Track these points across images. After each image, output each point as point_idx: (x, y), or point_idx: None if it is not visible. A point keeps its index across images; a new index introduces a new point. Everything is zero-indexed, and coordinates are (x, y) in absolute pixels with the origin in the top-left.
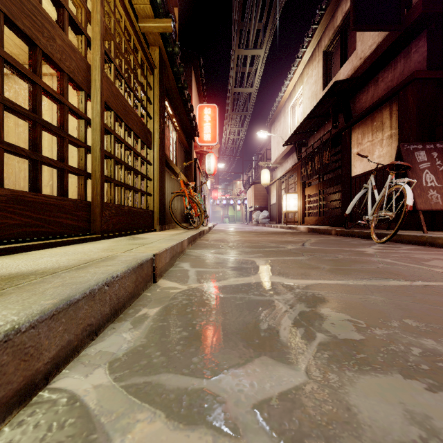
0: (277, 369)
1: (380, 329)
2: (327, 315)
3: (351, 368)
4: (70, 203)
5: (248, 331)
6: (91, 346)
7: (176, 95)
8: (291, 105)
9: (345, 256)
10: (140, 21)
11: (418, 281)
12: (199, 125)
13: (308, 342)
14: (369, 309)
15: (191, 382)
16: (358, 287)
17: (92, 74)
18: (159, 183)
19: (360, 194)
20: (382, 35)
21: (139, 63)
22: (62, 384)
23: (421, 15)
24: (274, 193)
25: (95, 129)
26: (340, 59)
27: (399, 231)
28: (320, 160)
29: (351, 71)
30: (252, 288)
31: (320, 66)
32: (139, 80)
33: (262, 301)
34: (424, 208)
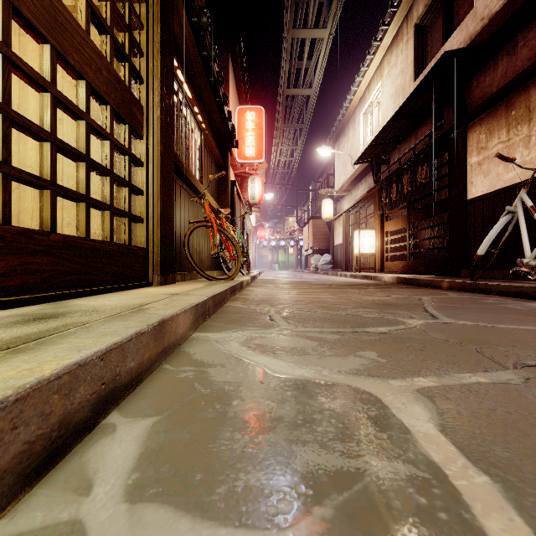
0: None
1: None
2: None
3: None
4: None
5: None
6: None
7: (199, 70)
8: (363, 111)
9: None
10: None
11: None
12: (239, 135)
13: None
14: None
15: None
16: None
17: None
18: (159, 199)
19: (502, 223)
20: None
21: None
22: None
23: None
24: (339, 230)
25: None
26: (443, 31)
27: None
28: (412, 179)
29: (464, 42)
30: None
31: (409, 47)
32: None
33: None
34: None
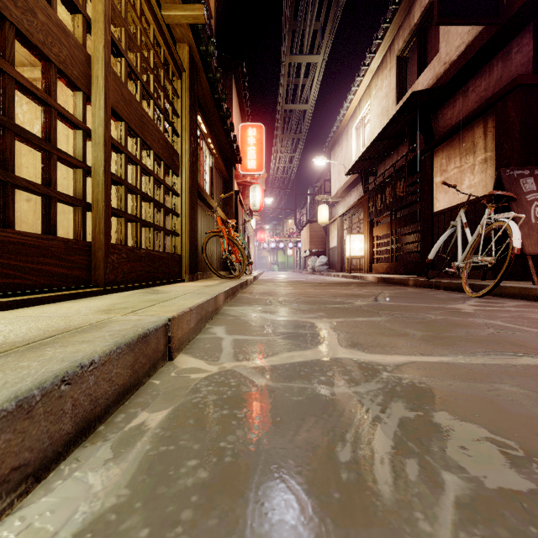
0: None
1: None
2: (446, 427)
3: None
4: (60, 243)
5: (317, 468)
6: (18, 510)
7: (212, 109)
8: (355, 125)
9: (437, 316)
10: (163, 7)
11: None
12: (242, 149)
13: (433, 498)
14: (512, 414)
15: None
16: (475, 369)
17: (93, 69)
18: (189, 219)
19: (446, 234)
20: (473, 33)
21: (161, 62)
22: None
23: (526, 4)
24: (334, 234)
25: (97, 143)
26: (418, 66)
27: None
28: (393, 192)
29: (432, 80)
30: (316, 371)
31: (392, 75)
32: (161, 84)
33: (334, 396)
34: (534, 251)
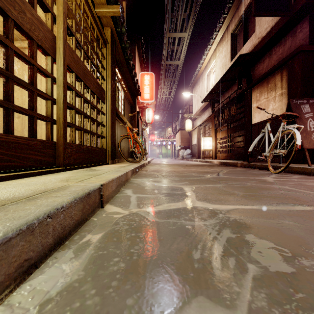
0: None
1: (306, 259)
2: (252, 242)
3: None
4: (39, 142)
5: (182, 262)
6: (27, 281)
7: (124, 65)
8: (207, 73)
9: (252, 184)
10: (96, 7)
11: None
12: (141, 87)
13: (242, 276)
14: (288, 235)
15: None
16: (271, 212)
17: (57, 43)
18: (111, 128)
19: (259, 137)
20: (275, 20)
21: (95, 38)
22: None
23: (305, 4)
24: (195, 136)
25: (59, 85)
26: (243, 39)
27: None
28: (229, 112)
29: (251, 47)
30: (182, 213)
31: (228, 44)
32: (95, 51)
33: (192, 226)
34: (309, 147)
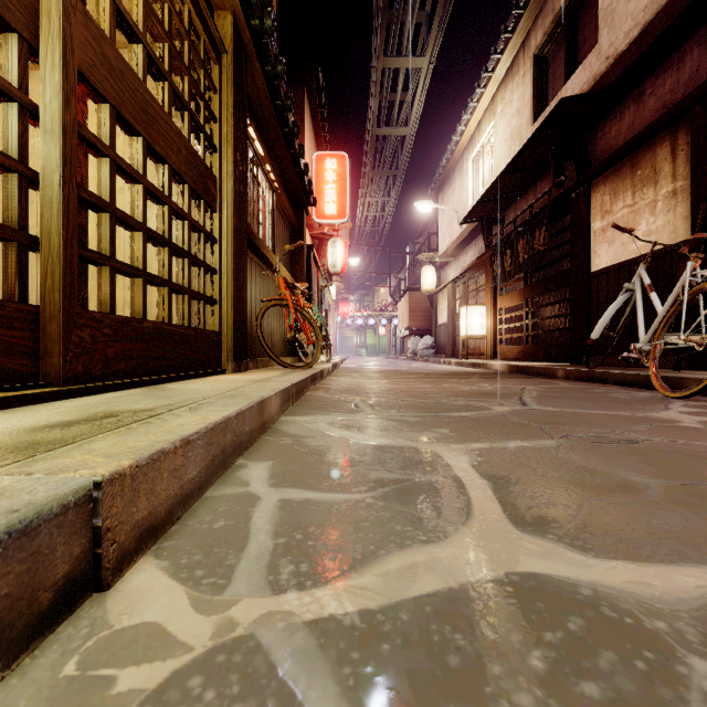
0: None
1: None
2: None
3: None
4: None
5: None
6: None
7: (272, 122)
8: (472, 156)
9: (651, 437)
10: None
11: None
12: (317, 188)
13: None
14: None
15: None
16: None
17: None
18: (233, 278)
19: (619, 302)
20: (653, 8)
21: (185, 27)
22: None
23: None
24: (443, 306)
25: (48, 130)
26: (565, 66)
27: (703, 373)
28: (529, 245)
29: (588, 84)
30: (490, 651)
31: (527, 82)
32: (185, 62)
33: None
34: None
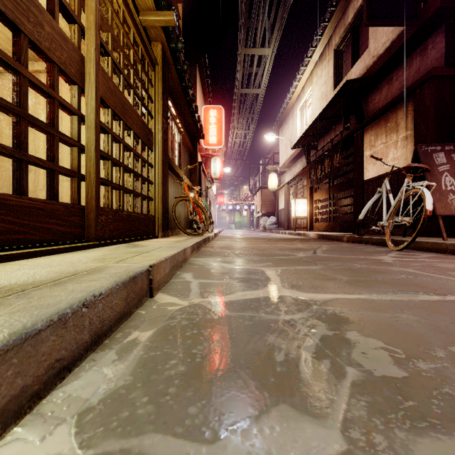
0: (301, 426)
1: (424, 362)
2: (354, 340)
3: (402, 425)
4: (61, 207)
5: (260, 365)
6: (59, 387)
7: (180, 95)
8: (299, 107)
9: (362, 265)
10: (140, 13)
11: (451, 295)
12: (204, 127)
13: (337, 381)
14: (403, 333)
15: (185, 450)
16: (384, 303)
17: (86, 67)
18: (161, 186)
19: (374, 199)
20: (396, 32)
21: (139, 58)
22: (6, 453)
23: (439, 9)
24: (282, 198)
25: (89, 126)
26: (351, 58)
27: None
28: (331, 163)
29: (363, 70)
30: (262, 305)
31: (330, 65)
32: (139, 77)
33: (275, 321)
34: (444, 213)
